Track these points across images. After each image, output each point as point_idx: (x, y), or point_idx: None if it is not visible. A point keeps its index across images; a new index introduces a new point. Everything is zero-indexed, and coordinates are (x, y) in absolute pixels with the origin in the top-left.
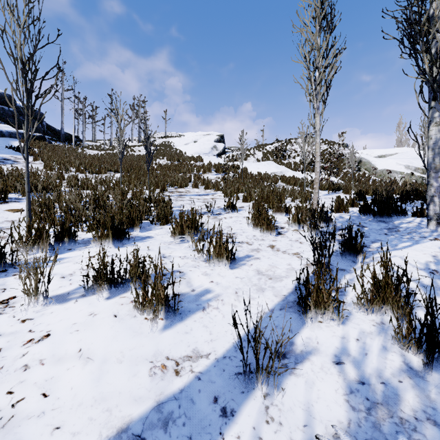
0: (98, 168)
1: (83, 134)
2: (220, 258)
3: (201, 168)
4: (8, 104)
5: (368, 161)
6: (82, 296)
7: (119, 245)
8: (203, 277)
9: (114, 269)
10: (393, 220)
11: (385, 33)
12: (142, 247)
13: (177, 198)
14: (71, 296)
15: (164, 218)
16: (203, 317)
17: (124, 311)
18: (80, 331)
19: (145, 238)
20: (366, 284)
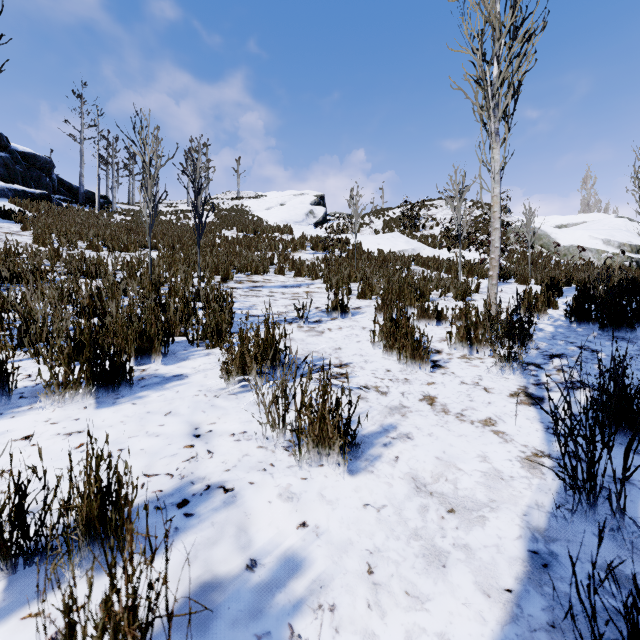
0: (124, 243)
1: (113, 192)
2: (323, 447)
3: (290, 243)
4: None
5: (545, 234)
6: None
7: (109, 399)
8: (281, 507)
9: (27, 513)
10: (639, 335)
11: None
12: (156, 404)
13: (247, 292)
14: None
15: (215, 334)
16: None
17: None
18: None
19: (169, 381)
20: None
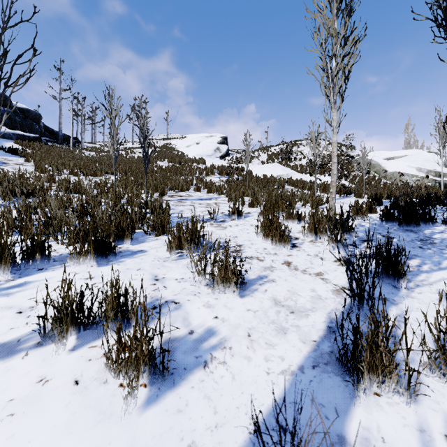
0: (94, 171)
1: (82, 135)
2: (226, 283)
3: (204, 170)
4: (3, 104)
5: (377, 164)
6: (37, 345)
7: (104, 262)
8: (204, 310)
9: (84, 305)
10: (422, 229)
11: (416, 13)
12: (131, 265)
13: (177, 203)
14: (21, 346)
15: (160, 227)
16: (204, 379)
17: (91, 373)
18: (16, 415)
19: (136, 253)
20: (423, 324)
